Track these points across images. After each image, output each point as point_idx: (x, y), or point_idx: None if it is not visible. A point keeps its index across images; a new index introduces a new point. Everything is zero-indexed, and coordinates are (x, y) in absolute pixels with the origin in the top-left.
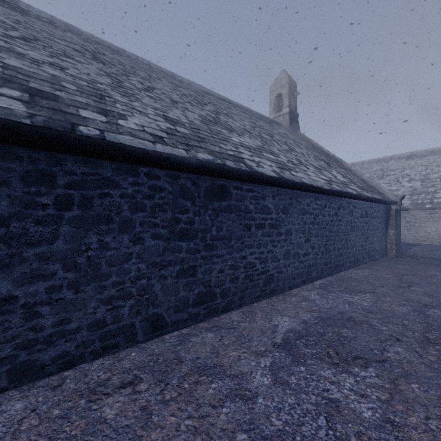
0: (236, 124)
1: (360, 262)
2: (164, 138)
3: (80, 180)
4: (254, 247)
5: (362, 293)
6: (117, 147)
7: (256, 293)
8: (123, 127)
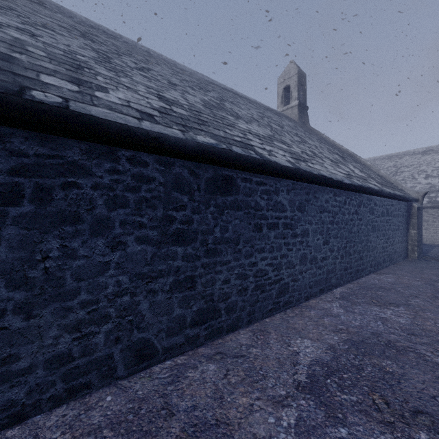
0: (243, 112)
1: (381, 265)
2: (155, 116)
3: (33, 164)
4: (266, 251)
5: (394, 306)
6: (85, 119)
7: (268, 306)
8: (100, 100)
